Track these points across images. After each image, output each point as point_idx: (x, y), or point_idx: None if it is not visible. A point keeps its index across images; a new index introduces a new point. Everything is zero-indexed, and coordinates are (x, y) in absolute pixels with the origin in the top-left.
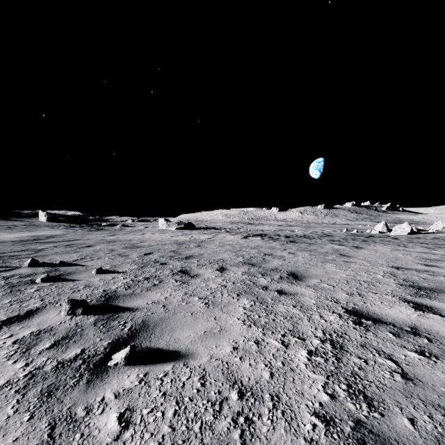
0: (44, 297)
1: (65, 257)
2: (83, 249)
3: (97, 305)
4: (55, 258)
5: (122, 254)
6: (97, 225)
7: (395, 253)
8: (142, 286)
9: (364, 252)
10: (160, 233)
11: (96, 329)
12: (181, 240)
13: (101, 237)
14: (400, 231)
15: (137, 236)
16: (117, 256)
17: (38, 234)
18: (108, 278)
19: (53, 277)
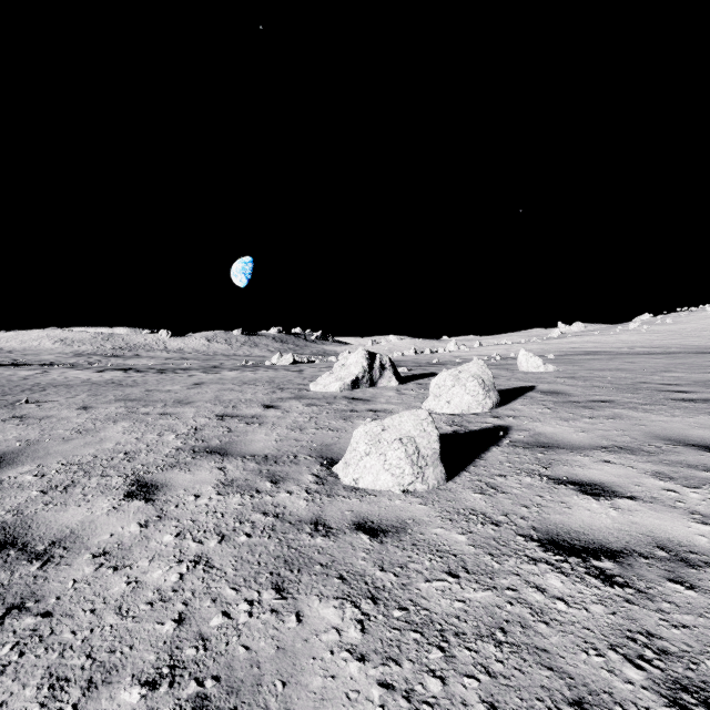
0: None
1: None
2: None
3: None
4: None
5: None
6: None
7: (233, 374)
8: None
9: (212, 375)
10: None
11: None
12: None
13: None
14: (285, 361)
15: None
16: None
17: None
18: None
19: None
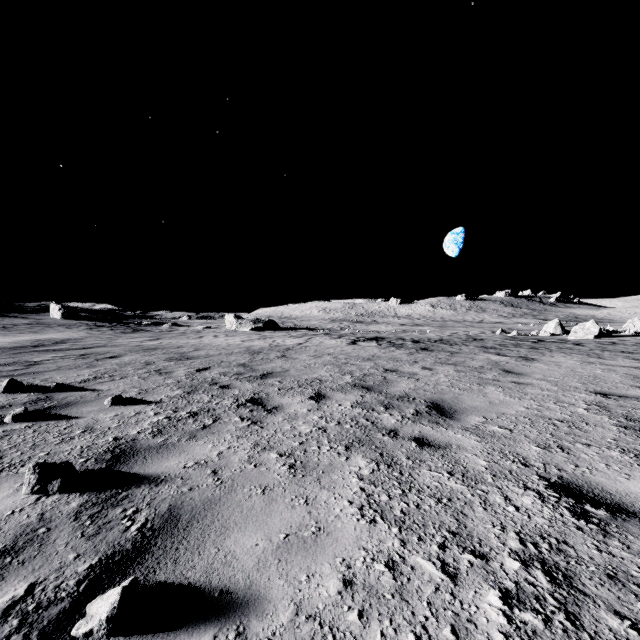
0: (6, 452)
1: (69, 375)
2: (102, 362)
3: (94, 470)
4: (54, 377)
5: (161, 371)
6: (136, 324)
7: (589, 368)
8: (182, 430)
9: (540, 367)
10: (226, 337)
11: (75, 529)
12: (257, 348)
13: (137, 342)
14: (582, 333)
15: (191, 340)
16: (152, 374)
17: (45, 338)
18: (129, 414)
19: (37, 411)
